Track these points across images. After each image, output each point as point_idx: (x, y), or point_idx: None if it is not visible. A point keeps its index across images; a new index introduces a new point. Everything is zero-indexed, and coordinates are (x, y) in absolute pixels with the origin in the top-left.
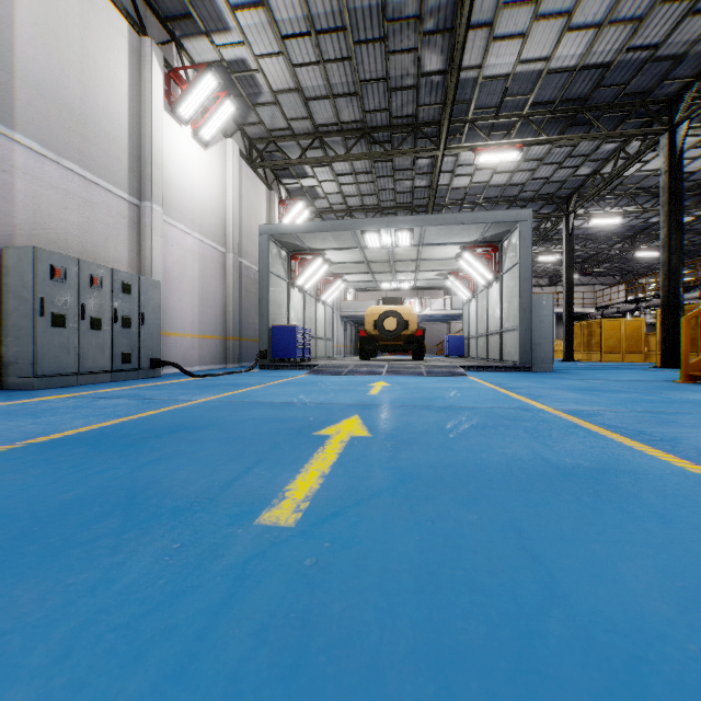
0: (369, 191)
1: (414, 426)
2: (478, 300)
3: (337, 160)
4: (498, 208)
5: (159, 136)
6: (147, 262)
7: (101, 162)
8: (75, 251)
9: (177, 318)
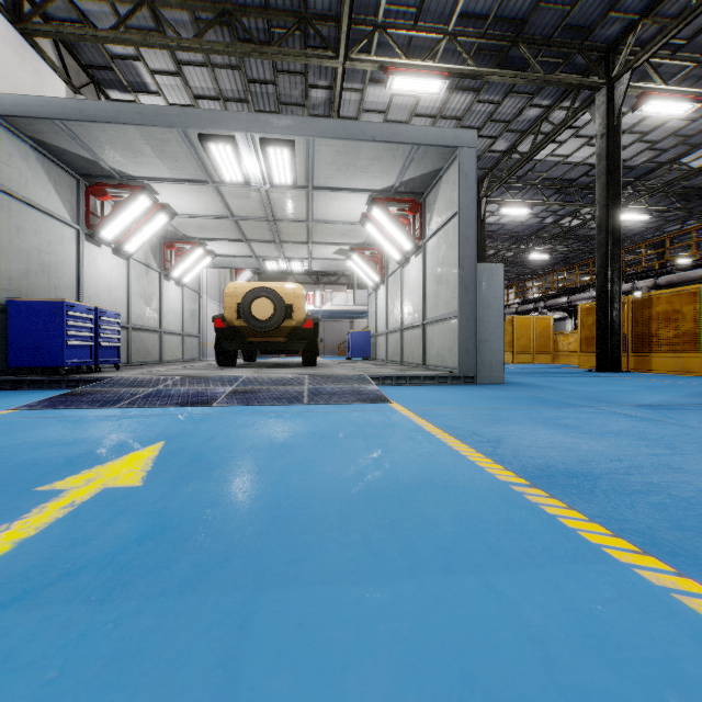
0: None
1: None
2: (388, 286)
3: (180, 46)
4: None
5: None
6: None
7: None
8: None
9: None
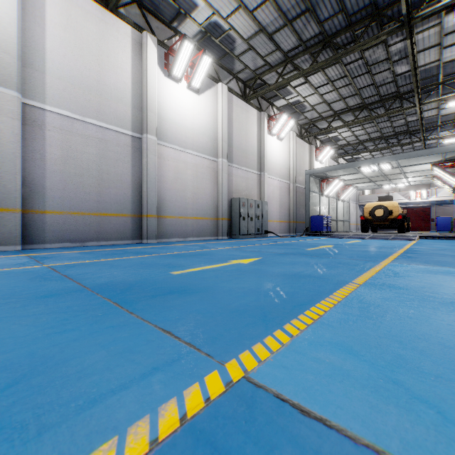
0: (373, 130)
1: (346, 247)
2: None
3: (347, 126)
4: None
5: (266, 146)
6: (262, 194)
7: (250, 163)
8: (244, 195)
9: (271, 214)
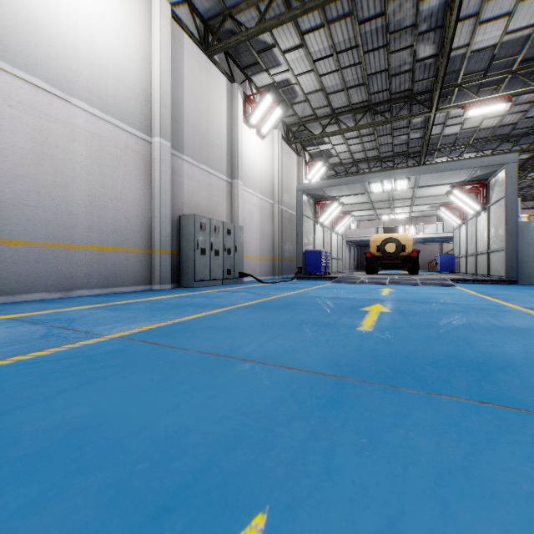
0: (371, 147)
1: (415, 309)
2: (467, 226)
3: (348, 131)
4: (489, 146)
5: (241, 139)
6: (235, 215)
7: (215, 162)
8: (205, 213)
9: (249, 247)
